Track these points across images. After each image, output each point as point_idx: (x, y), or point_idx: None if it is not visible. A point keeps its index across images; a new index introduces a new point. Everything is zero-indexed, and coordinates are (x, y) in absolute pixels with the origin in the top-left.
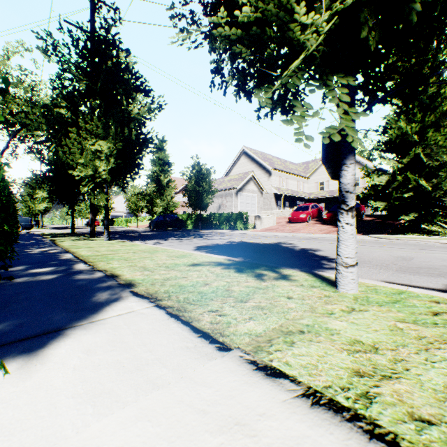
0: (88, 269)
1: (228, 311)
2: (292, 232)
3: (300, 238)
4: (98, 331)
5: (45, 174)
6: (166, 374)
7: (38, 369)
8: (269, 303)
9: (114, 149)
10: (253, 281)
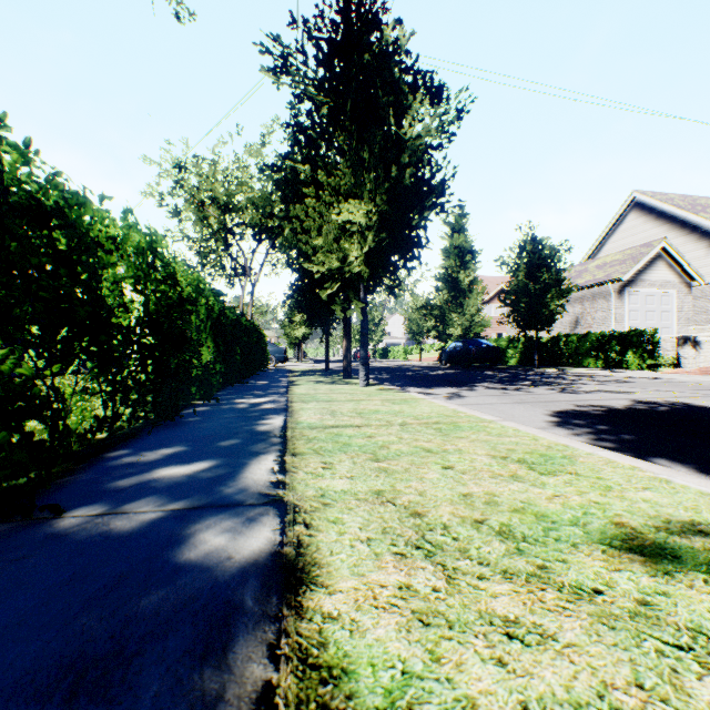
0: (258, 492)
1: None
2: None
3: None
4: None
5: (293, 285)
6: None
7: None
8: None
9: (372, 214)
10: None
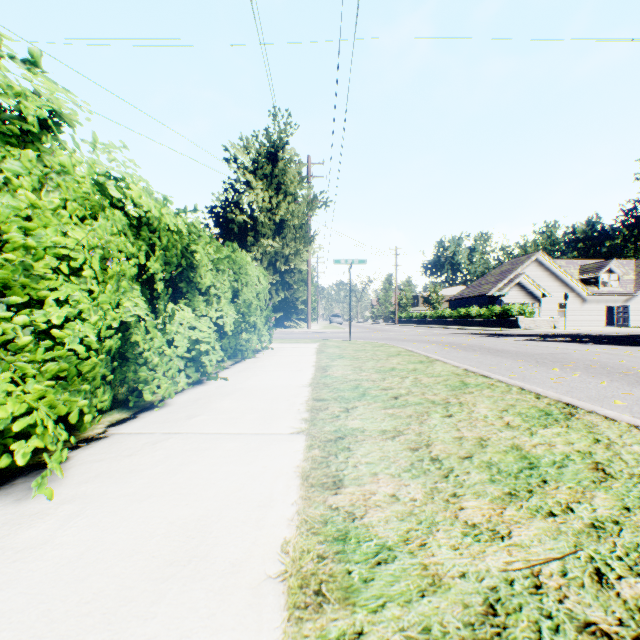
0: None
1: None
2: None
3: None
4: None
5: None
6: None
7: None
8: None
9: None
10: None
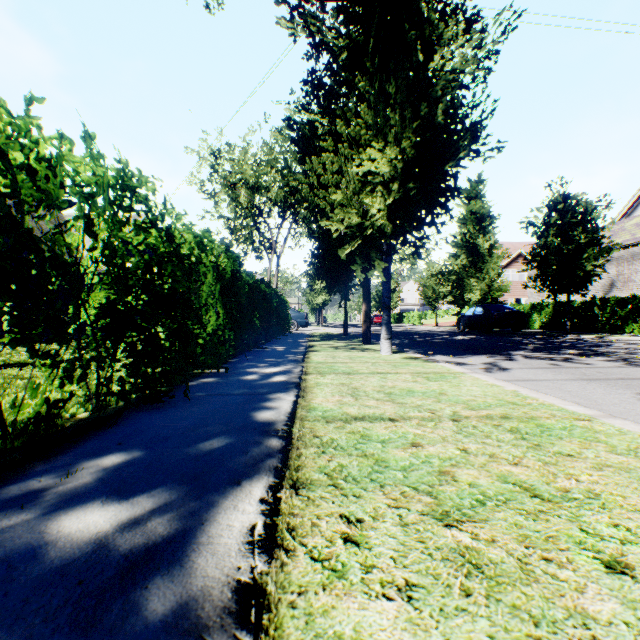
0: None
1: None
2: None
3: None
4: None
5: (313, 253)
6: None
7: None
8: None
9: (397, 161)
10: None
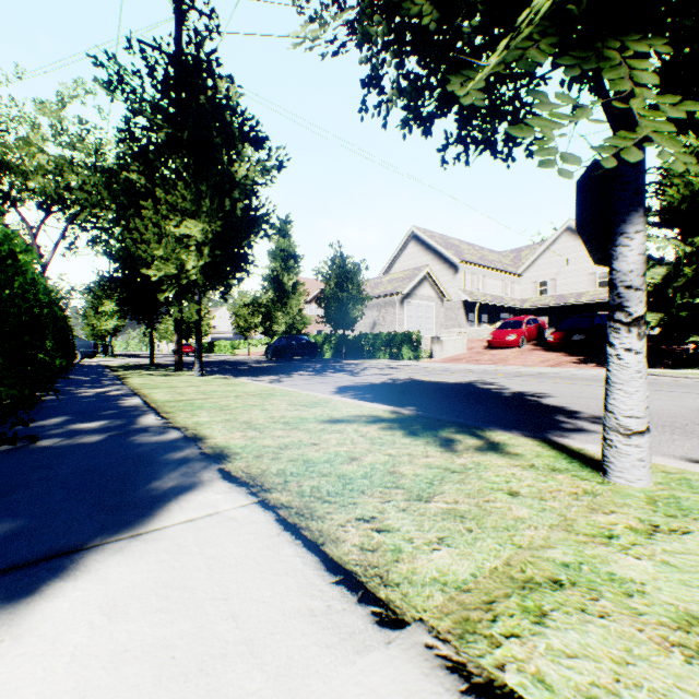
0: (158, 426)
1: (395, 520)
2: (494, 364)
3: (510, 374)
4: (143, 557)
5: (112, 276)
6: (260, 690)
7: (3, 652)
8: (474, 505)
9: (208, 233)
10: (439, 456)
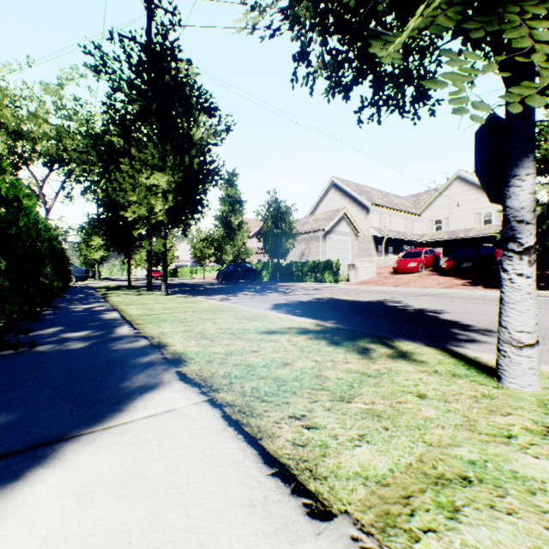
0: (131, 335)
1: (322, 418)
2: (398, 286)
3: (412, 294)
4: (111, 448)
5: (99, 218)
6: None
7: None
8: (388, 406)
9: (172, 183)
10: (357, 362)
